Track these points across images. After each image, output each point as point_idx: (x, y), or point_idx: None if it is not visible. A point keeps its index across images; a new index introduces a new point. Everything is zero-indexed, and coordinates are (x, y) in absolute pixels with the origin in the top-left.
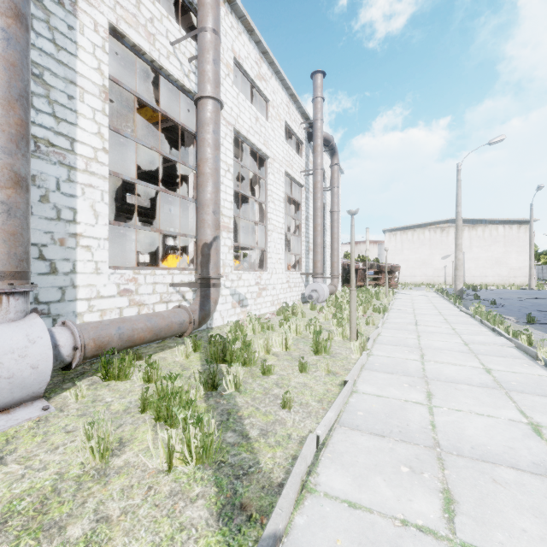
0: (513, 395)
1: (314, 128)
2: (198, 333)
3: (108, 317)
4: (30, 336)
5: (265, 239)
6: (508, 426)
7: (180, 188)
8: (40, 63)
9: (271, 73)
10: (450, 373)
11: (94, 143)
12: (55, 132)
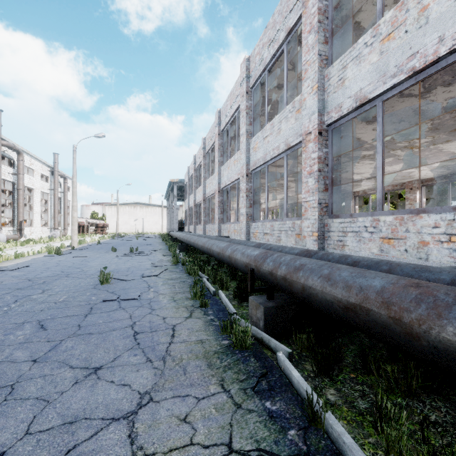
0: None
1: (54, 173)
2: None
3: None
4: (4, 235)
5: (32, 216)
6: None
7: None
8: None
9: (35, 160)
10: None
11: None
12: None
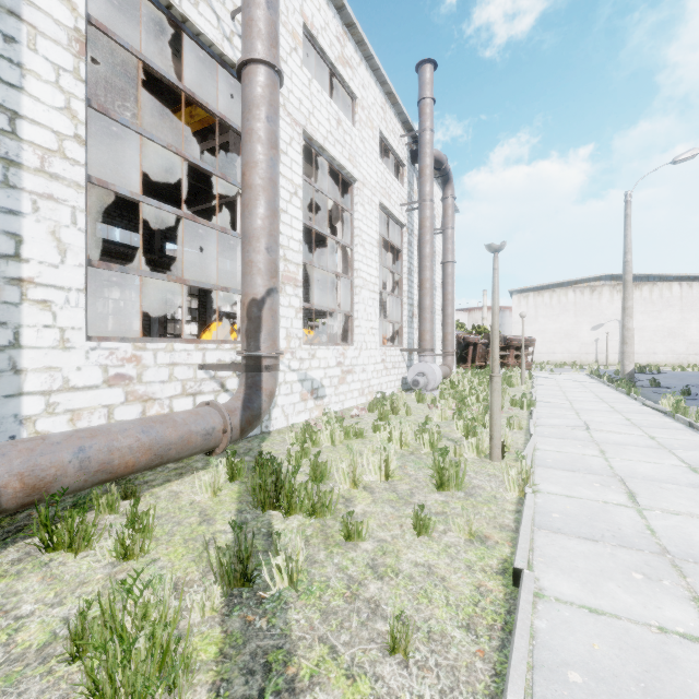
0: None
1: (420, 142)
2: (246, 442)
3: (85, 422)
4: None
5: (351, 299)
6: None
7: None
8: None
9: (359, 57)
10: None
11: (57, 124)
12: None
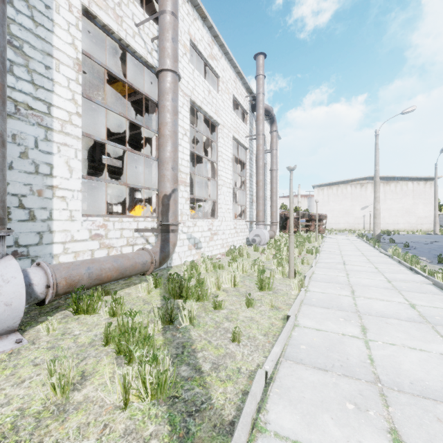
0: (439, 329)
1: (256, 100)
2: (160, 271)
3: (81, 258)
4: (4, 276)
5: (216, 192)
6: (440, 361)
7: (147, 151)
8: (20, 37)
9: (221, 53)
10: (380, 308)
11: (68, 107)
12: (34, 97)
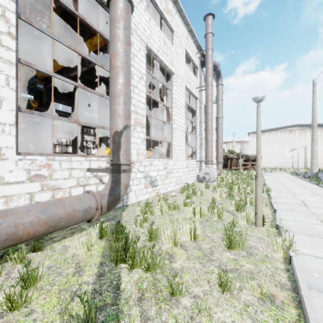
0: None
1: (206, 56)
2: (114, 211)
3: (15, 203)
4: None
5: (171, 135)
6: None
7: None
8: None
9: (175, 10)
10: None
11: None
12: None
